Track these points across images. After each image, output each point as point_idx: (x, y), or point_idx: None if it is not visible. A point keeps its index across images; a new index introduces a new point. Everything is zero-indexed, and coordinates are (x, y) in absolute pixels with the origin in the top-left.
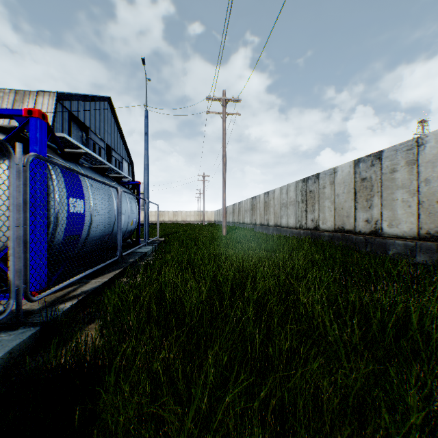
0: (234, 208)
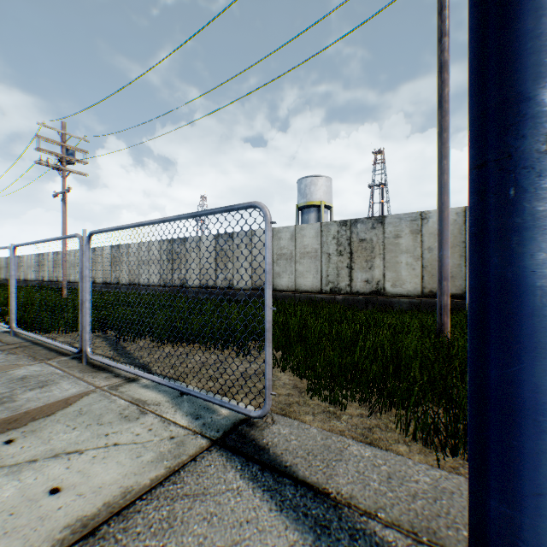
0: None
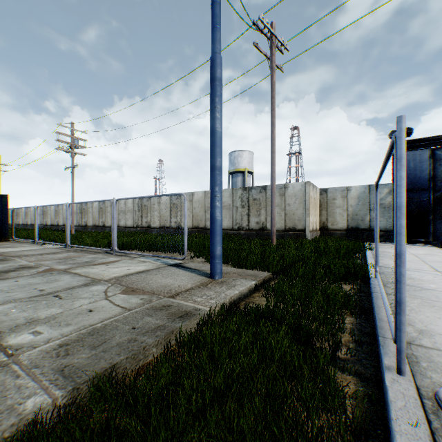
0: None
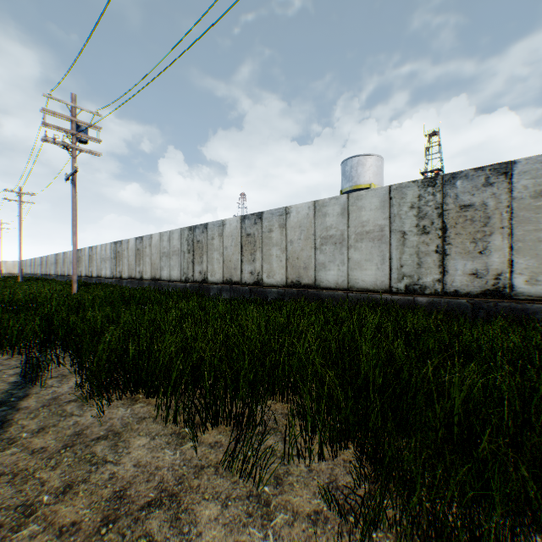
0: (43, 260)
